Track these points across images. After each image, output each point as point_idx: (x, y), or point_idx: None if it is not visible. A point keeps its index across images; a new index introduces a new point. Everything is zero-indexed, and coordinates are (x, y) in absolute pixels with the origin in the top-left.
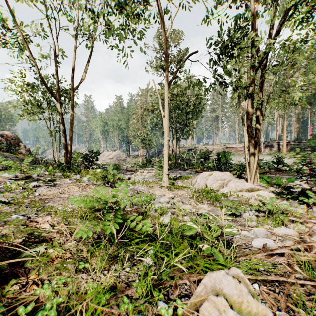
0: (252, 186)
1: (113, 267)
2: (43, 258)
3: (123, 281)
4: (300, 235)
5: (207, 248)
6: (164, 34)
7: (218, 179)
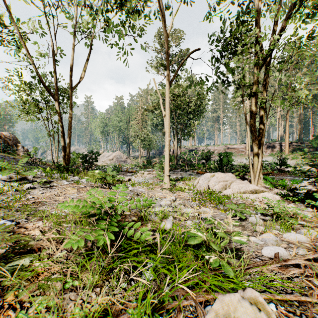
0: (256, 188)
1: (107, 283)
2: (25, 274)
3: (118, 301)
4: (312, 242)
5: (214, 260)
6: (165, 31)
7: (220, 180)
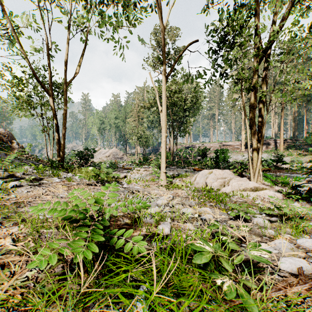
0: (256, 185)
1: None
2: None
3: None
4: None
5: (229, 286)
6: (161, 24)
7: (219, 177)
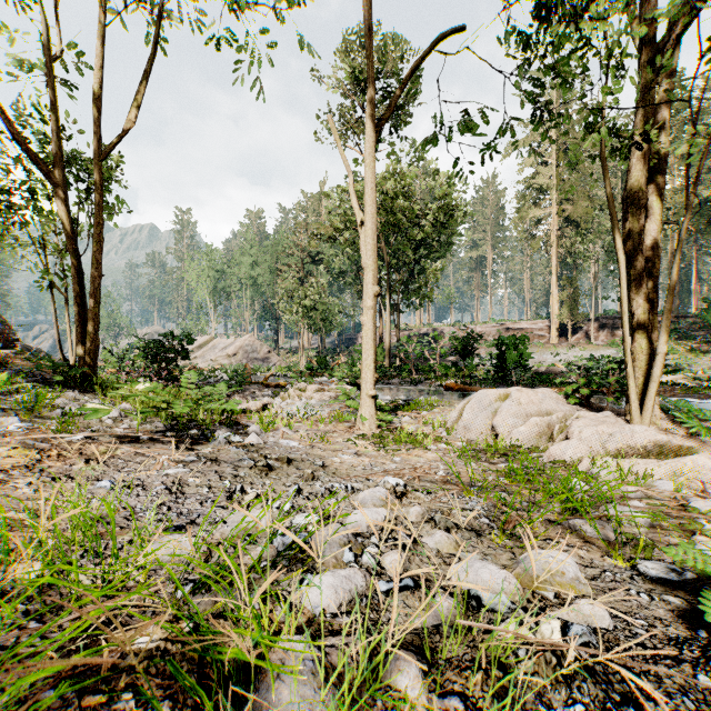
0: (658, 439)
1: None
2: None
3: None
4: None
5: None
6: None
7: (529, 412)
